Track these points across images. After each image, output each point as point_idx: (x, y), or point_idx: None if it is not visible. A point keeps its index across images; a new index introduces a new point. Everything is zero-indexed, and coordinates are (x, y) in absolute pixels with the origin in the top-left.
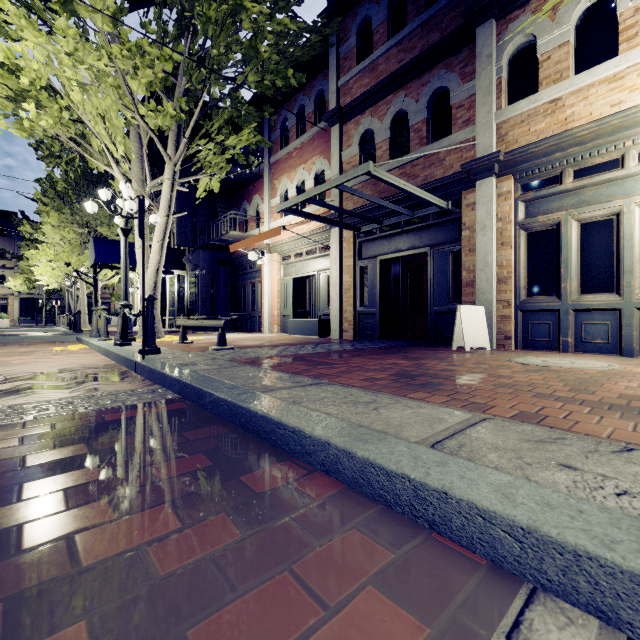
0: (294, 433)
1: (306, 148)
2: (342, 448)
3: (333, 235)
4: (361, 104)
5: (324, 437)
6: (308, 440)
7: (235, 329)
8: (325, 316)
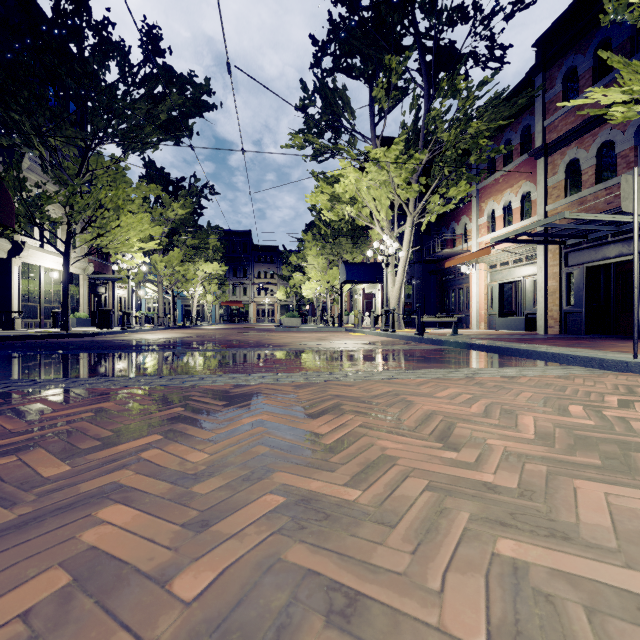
0: (516, 350)
1: (512, 175)
2: (533, 350)
3: (539, 248)
4: (566, 138)
5: (527, 349)
6: (521, 351)
7: (443, 326)
8: (531, 315)
